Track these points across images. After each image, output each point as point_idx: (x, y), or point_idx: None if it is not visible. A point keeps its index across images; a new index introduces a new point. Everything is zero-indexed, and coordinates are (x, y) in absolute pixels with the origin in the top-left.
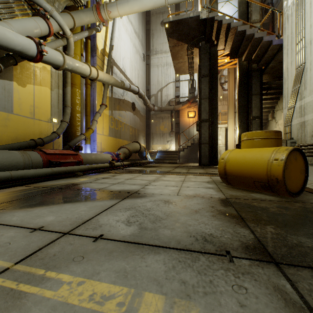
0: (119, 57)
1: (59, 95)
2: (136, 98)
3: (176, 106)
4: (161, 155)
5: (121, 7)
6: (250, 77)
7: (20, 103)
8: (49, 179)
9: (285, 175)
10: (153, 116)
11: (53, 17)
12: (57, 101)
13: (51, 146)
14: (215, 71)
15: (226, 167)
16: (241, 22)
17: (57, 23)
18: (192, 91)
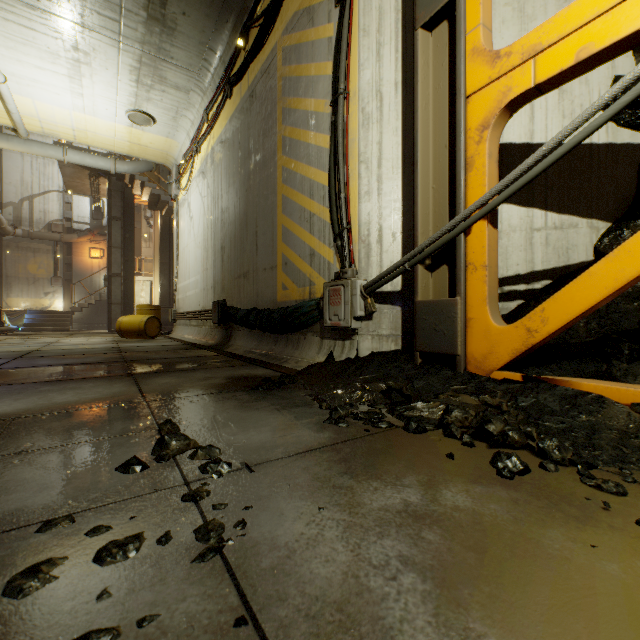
0: None
1: None
2: None
3: (66, 236)
4: (36, 318)
5: None
6: (172, 234)
7: None
8: None
9: (146, 329)
10: (11, 244)
11: None
12: None
13: None
14: (131, 215)
15: (121, 326)
16: (156, 186)
17: None
18: (99, 217)
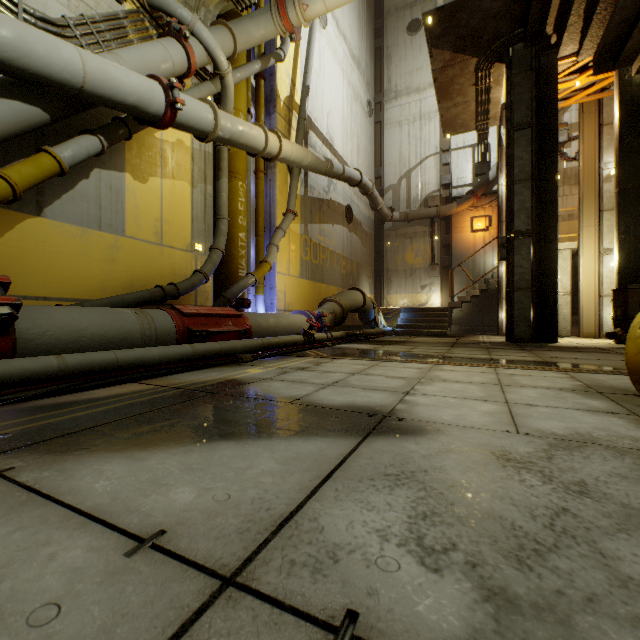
0: (320, 112)
1: (206, 196)
2: (353, 196)
3: (443, 207)
4: (409, 318)
5: None
6: None
7: (137, 216)
8: (187, 369)
9: None
10: (390, 233)
11: (196, 36)
12: (203, 209)
13: (191, 300)
14: (550, 111)
15: None
16: None
17: (203, 46)
18: (483, 170)
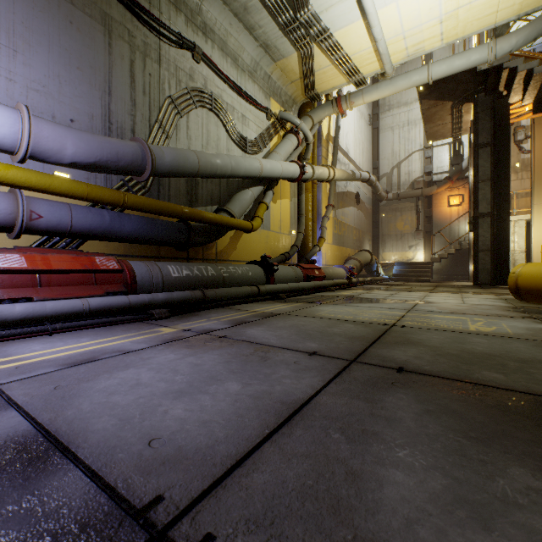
0: (342, 136)
1: (295, 204)
2: (360, 185)
3: (426, 189)
4: (401, 269)
5: (367, 96)
6: None
7: (273, 220)
8: (317, 292)
9: None
10: (385, 208)
11: (300, 129)
12: (294, 212)
13: (290, 260)
14: (504, 134)
15: (518, 281)
16: None
17: (302, 133)
18: (457, 162)
